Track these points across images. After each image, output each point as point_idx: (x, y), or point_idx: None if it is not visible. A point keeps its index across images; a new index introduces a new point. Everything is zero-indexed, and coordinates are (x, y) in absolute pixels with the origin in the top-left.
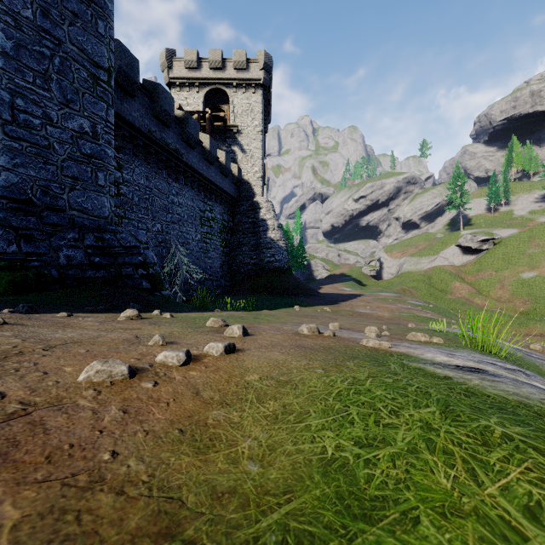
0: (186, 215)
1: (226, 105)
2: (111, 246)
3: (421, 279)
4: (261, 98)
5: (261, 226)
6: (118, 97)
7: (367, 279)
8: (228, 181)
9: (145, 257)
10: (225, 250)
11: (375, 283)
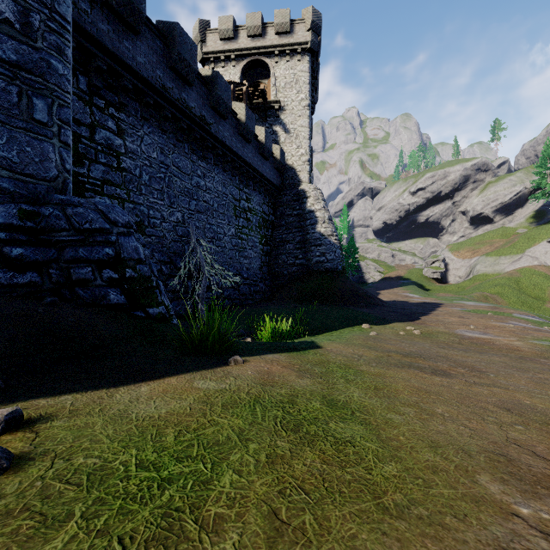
0: (216, 204)
1: (266, 79)
2: (52, 228)
3: (506, 283)
4: (307, 66)
5: (308, 218)
6: (115, 31)
7: (430, 283)
8: (269, 165)
9: (119, 249)
10: (265, 249)
11: (440, 288)
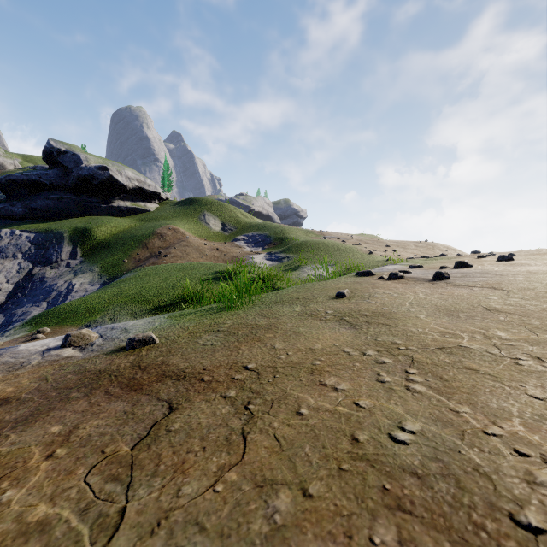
0: None
1: None
2: None
3: None
4: None
5: None
6: None
7: None
8: None
9: None
10: None
11: None
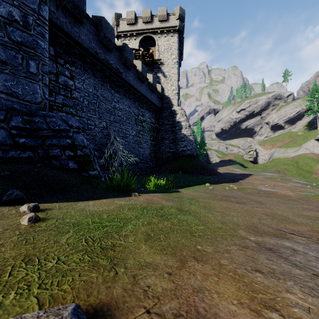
0: (125, 117)
1: (153, 47)
2: (39, 128)
3: (290, 163)
4: (176, 39)
5: (177, 126)
6: (69, 22)
7: (247, 163)
8: (155, 96)
9: (73, 140)
10: (152, 143)
11: (253, 166)
